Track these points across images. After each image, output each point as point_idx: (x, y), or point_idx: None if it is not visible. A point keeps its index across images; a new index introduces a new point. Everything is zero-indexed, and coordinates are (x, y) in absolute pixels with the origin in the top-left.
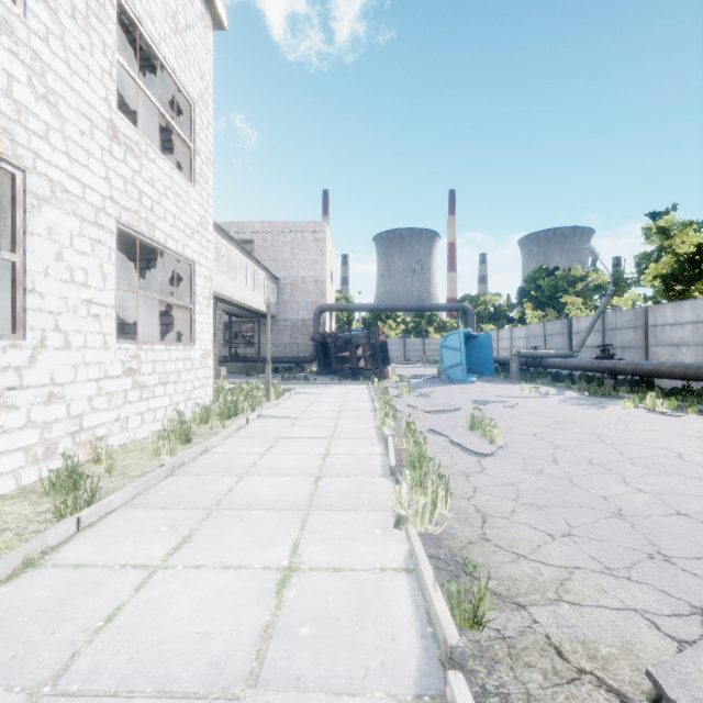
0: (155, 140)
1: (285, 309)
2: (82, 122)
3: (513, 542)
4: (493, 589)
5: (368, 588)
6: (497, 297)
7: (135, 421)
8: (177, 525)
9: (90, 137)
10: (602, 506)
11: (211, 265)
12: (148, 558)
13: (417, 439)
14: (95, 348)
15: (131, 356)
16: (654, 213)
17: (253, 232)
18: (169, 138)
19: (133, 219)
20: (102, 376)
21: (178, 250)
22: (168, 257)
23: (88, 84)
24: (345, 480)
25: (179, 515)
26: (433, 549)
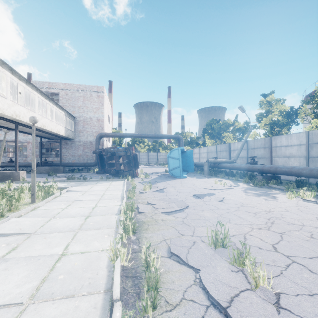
0: None
1: (79, 135)
2: None
3: None
4: None
5: None
6: (191, 133)
7: None
8: None
9: None
10: None
11: None
12: None
13: None
14: None
15: None
16: (264, 94)
17: (58, 88)
18: None
19: None
20: None
21: None
22: None
23: None
24: None
25: None
26: None
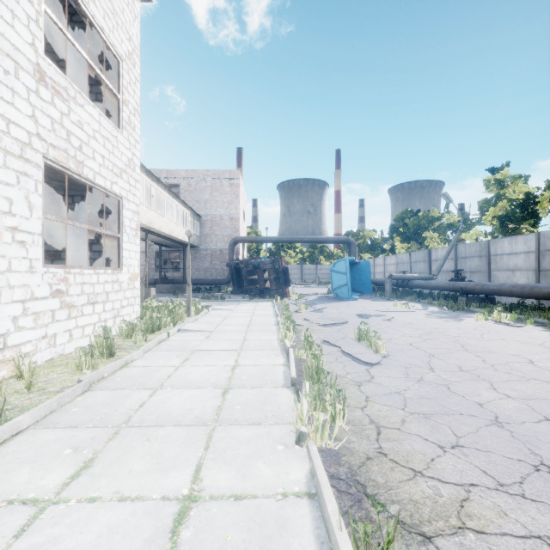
0: (88, 92)
1: (205, 240)
2: (6, 62)
3: (408, 456)
4: (396, 516)
5: (269, 520)
6: (373, 232)
7: (63, 337)
8: (81, 447)
9: (15, 77)
10: (480, 414)
11: (138, 201)
12: (41, 490)
13: (315, 352)
14: (20, 272)
15: (59, 279)
16: (492, 169)
17: (179, 178)
18: (101, 91)
19: (61, 156)
20: (28, 297)
21: (106, 187)
22: (100, 194)
23: (13, 27)
24: (250, 392)
25: (86, 435)
26: (333, 468)
